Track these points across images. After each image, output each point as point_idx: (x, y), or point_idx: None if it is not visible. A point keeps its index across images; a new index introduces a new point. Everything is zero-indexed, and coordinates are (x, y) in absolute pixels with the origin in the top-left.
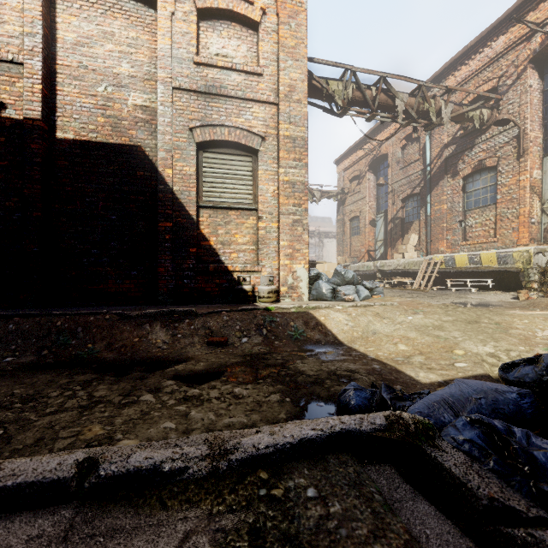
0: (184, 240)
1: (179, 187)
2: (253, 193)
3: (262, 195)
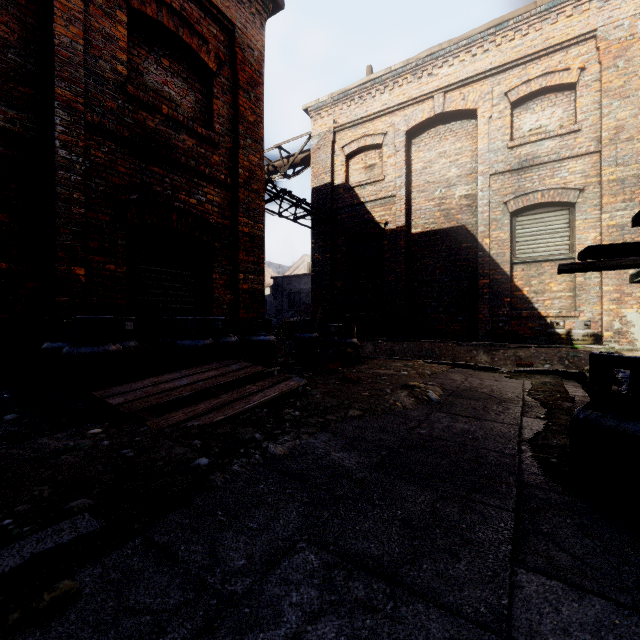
0: (499, 292)
1: (495, 251)
2: (569, 244)
3: (580, 244)
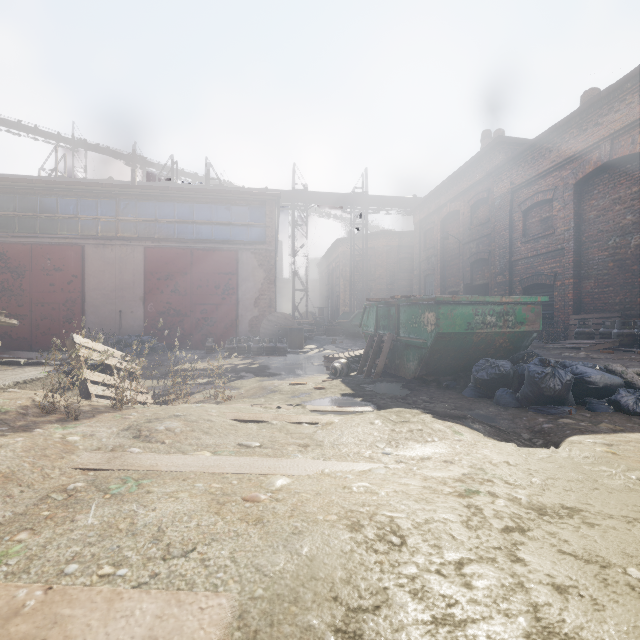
0: None
1: None
2: None
3: None
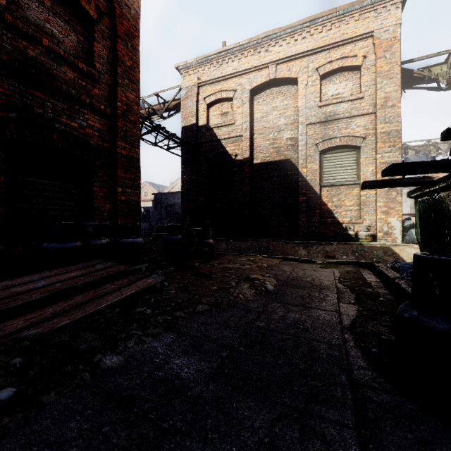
0: (312, 206)
1: (309, 178)
2: (356, 174)
3: (363, 174)
